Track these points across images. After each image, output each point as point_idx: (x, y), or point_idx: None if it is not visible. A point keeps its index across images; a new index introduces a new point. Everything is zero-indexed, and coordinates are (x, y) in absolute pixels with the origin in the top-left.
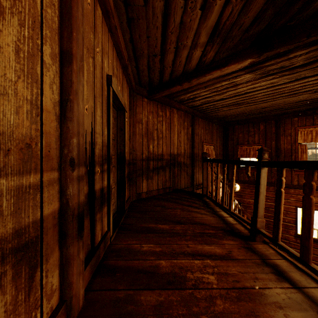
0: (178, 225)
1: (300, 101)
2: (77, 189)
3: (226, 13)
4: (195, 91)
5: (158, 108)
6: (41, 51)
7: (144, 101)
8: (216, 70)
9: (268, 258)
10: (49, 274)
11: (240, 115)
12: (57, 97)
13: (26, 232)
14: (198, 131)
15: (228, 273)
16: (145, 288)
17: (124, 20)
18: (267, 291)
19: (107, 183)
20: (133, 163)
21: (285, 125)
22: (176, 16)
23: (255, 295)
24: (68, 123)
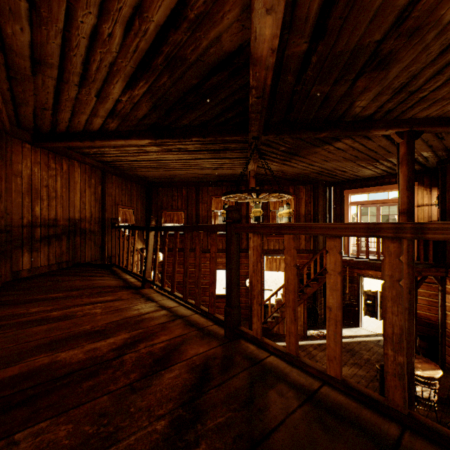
0: (75, 291)
1: (208, 174)
2: None
3: (120, 106)
4: (102, 148)
5: (49, 158)
6: None
7: (25, 147)
8: (120, 140)
9: (147, 294)
10: None
11: (161, 177)
12: None
13: None
14: (111, 191)
15: (113, 306)
16: (37, 326)
17: (3, 75)
18: (134, 307)
19: None
20: (6, 230)
21: (203, 193)
22: (71, 92)
23: (126, 309)
24: None
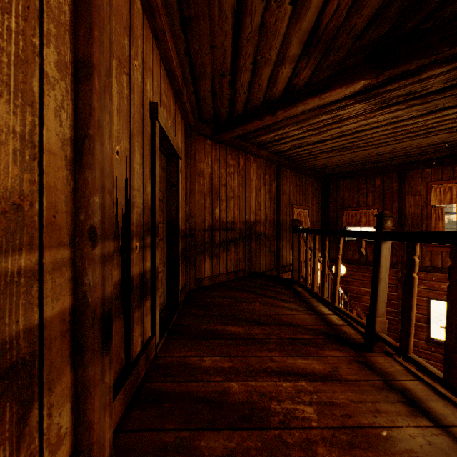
0: (256, 327)
1: (435, 143)
2: (100, 276)
3: (329, 9)
4: (281, 129)
5: (227, 154)
6: (40, 56)
7: (206, 143)
8: (313, 98)
9: (394, 379)
10: (54, 411)
11: (346, 164)
12: (68, 131)
13: (12, 347)
14: (285, 189)
15: (334, 403)
16: (207, 428)
17: (176, 21)
18: (394, 433)
19: (150, 264)
20: (190, 234)
21: (412, 179)
22: (254, 14)
23: (376, 438)
24: (86, 173)
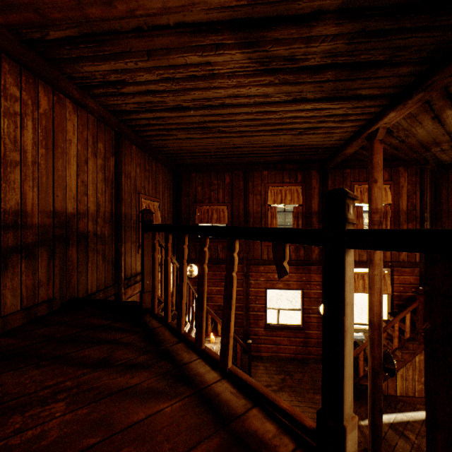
0: None
1: (278, 145)
2: None
3: None
4: (122, 57)
5: (2, 71)
6: None
7: None
8: None
9: None
10: None
11: (202, 153)
12: None
13: None
14: (129, 170)
15: None
16: None
17: None
18: None
19: None
20: None
21: (255, 179)
22: None
23: None
24: None
